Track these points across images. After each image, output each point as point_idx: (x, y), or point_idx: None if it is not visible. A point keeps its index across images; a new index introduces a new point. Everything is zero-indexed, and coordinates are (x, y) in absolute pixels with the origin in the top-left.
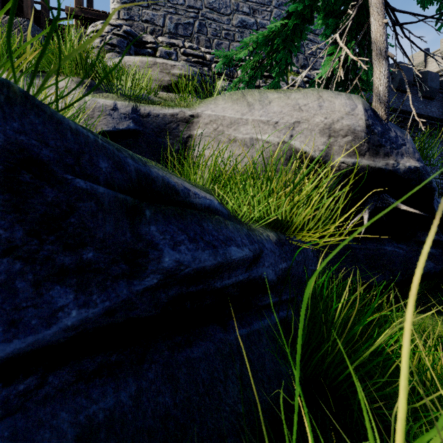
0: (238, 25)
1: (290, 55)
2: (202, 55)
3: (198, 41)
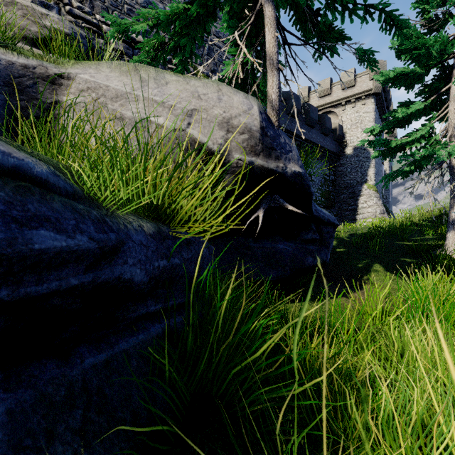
0: (144, 5)
1: (194, 45)
2: (97, 23)
3: (92, 6)
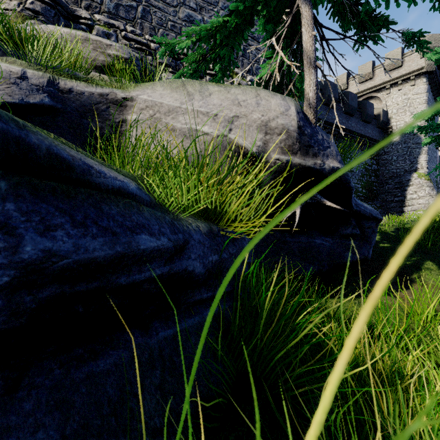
0: (185, 19)
1: (232, 53)
2: (146, 42)
3: (142, 28)
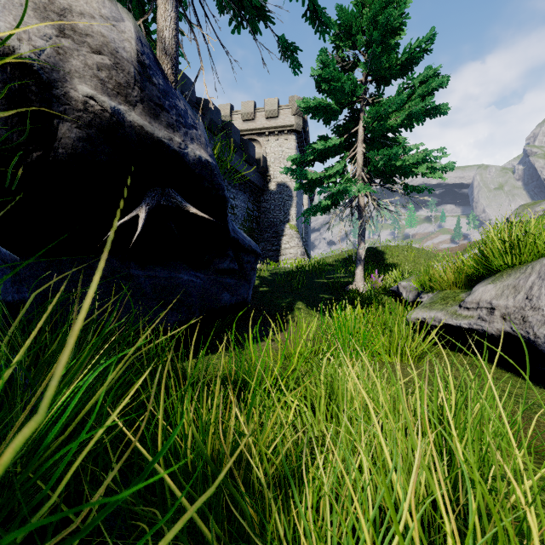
0: None
1: None
2: None
3: None
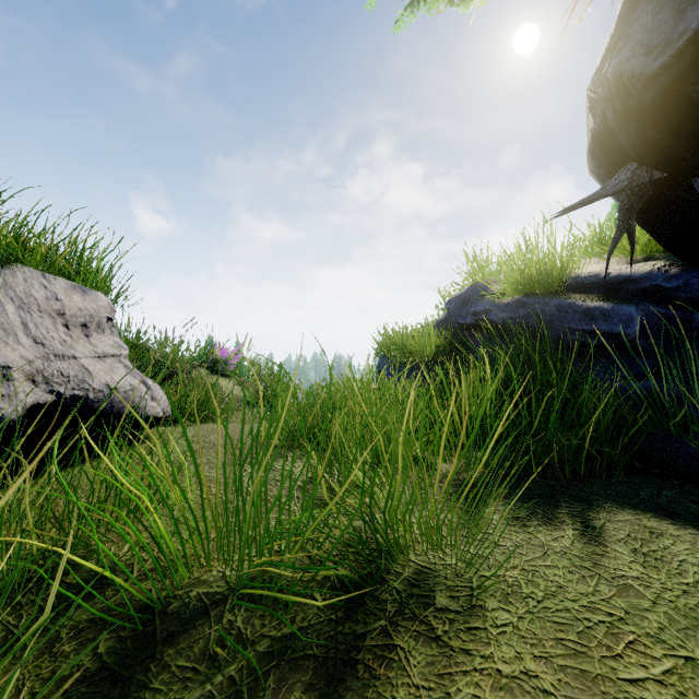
0: None
1: None
2: None
3: None
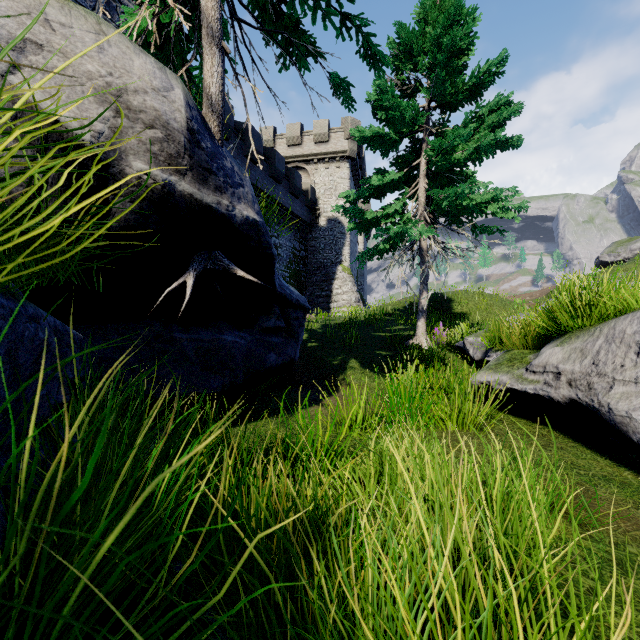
0: None
1: None
2: None
3: None
